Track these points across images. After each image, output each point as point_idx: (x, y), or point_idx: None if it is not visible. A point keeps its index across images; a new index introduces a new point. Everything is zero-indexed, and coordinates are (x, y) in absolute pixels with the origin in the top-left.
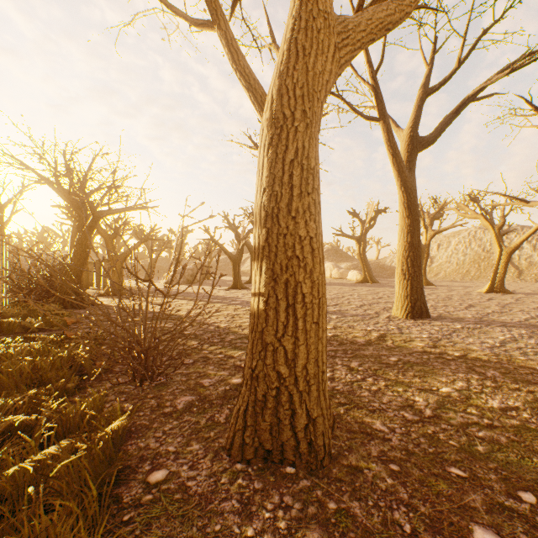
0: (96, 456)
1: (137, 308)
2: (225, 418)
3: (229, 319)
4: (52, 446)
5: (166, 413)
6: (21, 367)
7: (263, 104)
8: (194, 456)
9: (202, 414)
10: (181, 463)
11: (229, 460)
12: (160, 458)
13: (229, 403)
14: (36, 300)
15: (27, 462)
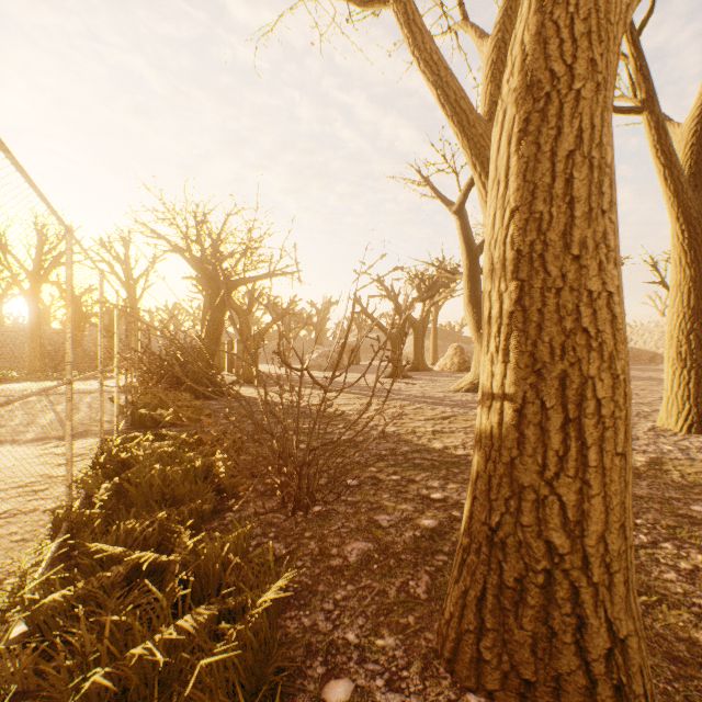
0: (247, 643)
1: (276, 400)
2: (426, 590)
3: (395, 421)
4: (188, 616)
5: (334, 567)
6: (151, 477)
7: (458, 105)
8: (390, 661)
9: (387, 576)
10: (372, 672)
11: (452, 681)
12: (336, 654)
13: (427, 563)
14: (167, 387)
15: (156, 641)
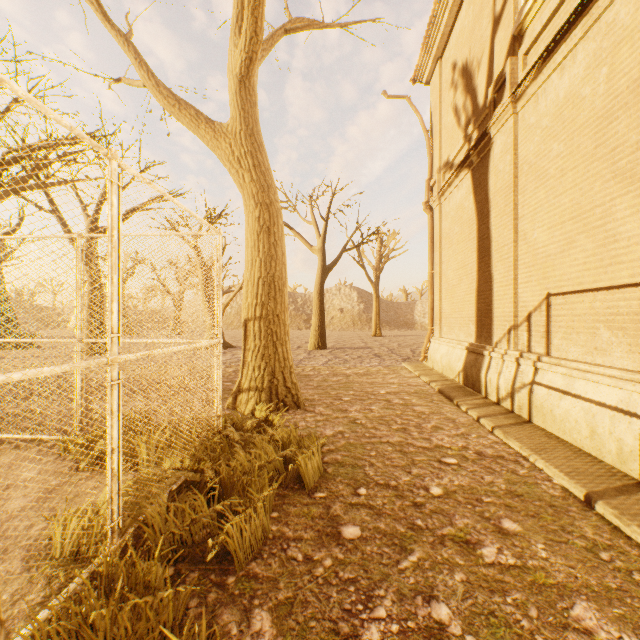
0: None
1: None
2: None
3: None
4: None
5: None
6: None
7: None
8: None
9: None
10: None
11: None
12: None
13: None
14: None
15: None
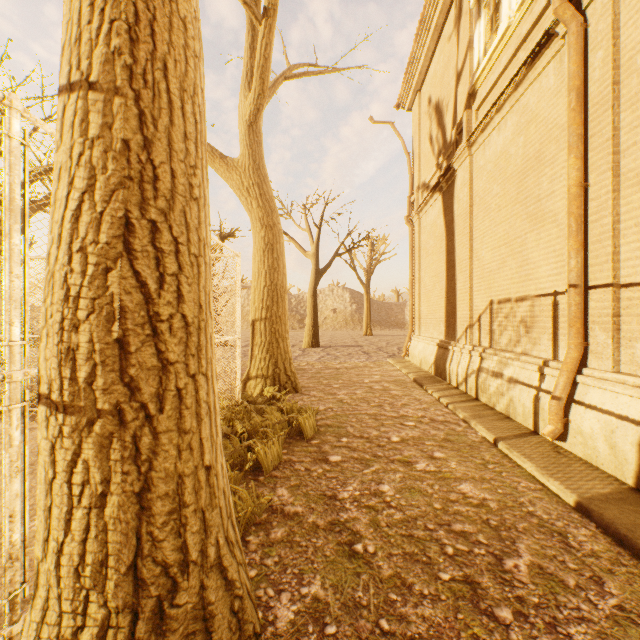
0: None
1: None
2: None
3: None
4: None
5: None
6: None
7: None
8: None
9: None
10: None
11: None
12: None
13: None
14: None
15: None
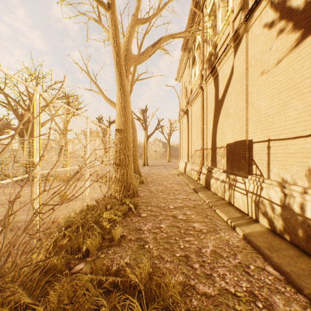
0: None
1: None
2: None
3: None
4: None
5: None
6: None
7: None
8: None
9: None
10: None
11: None
12: None
13: None
14: None
15: None
